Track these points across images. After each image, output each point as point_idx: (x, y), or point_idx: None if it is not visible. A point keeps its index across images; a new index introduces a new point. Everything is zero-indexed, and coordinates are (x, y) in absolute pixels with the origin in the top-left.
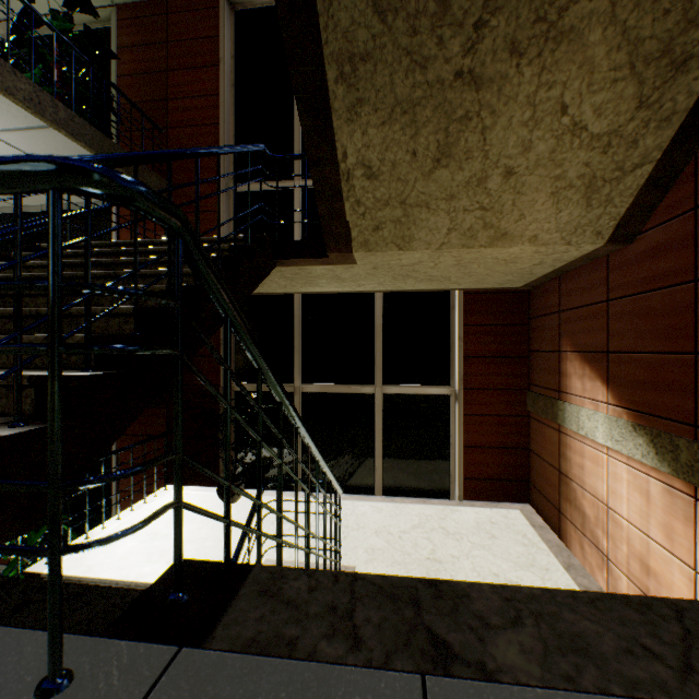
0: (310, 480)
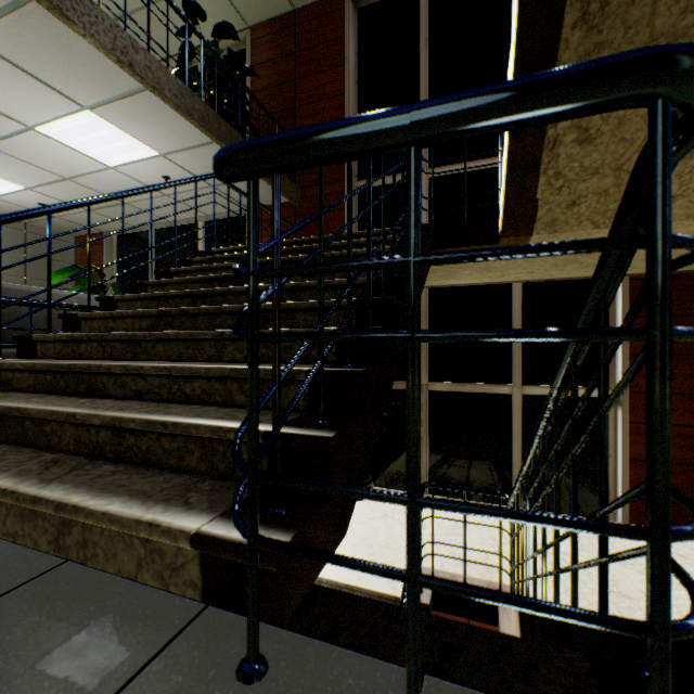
0: (470, 486)
